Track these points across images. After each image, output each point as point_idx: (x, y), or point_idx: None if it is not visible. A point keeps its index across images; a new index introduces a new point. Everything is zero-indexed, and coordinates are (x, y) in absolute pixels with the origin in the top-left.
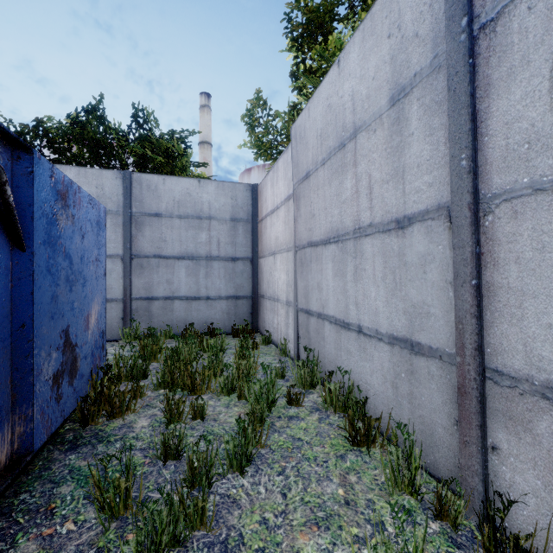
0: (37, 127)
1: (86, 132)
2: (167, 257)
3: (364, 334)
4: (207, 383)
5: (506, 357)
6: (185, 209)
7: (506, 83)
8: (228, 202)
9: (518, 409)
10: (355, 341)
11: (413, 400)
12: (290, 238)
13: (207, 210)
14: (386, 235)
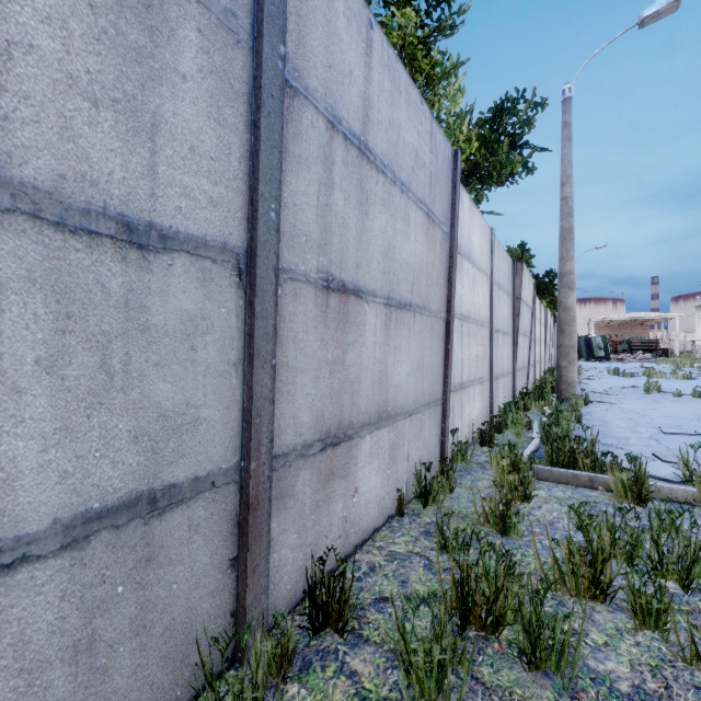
0: None
1: None
2: None
3: None
4: None
5: (283, 436)
6: None
7: (298, 166)
8: None
9: (288, 483)
10: None
11: (150, 616)
12: None
13: None
14: (80, 242)
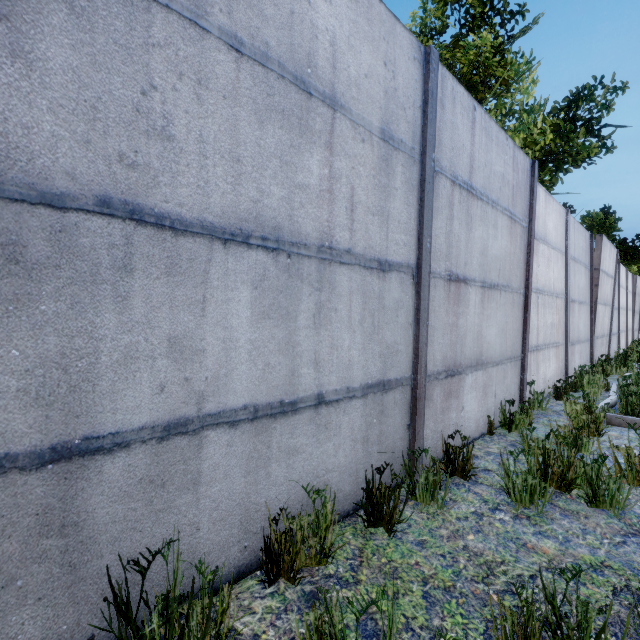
0: None
1: None
2: None
3: (328, 404)
4: None
5: (428, 365)
6: None
7: (437, 214)
8: None
9: (430, 392)
10: (310, 424)
11: (382, 438)
12: None
13: None
14: (369, 272)
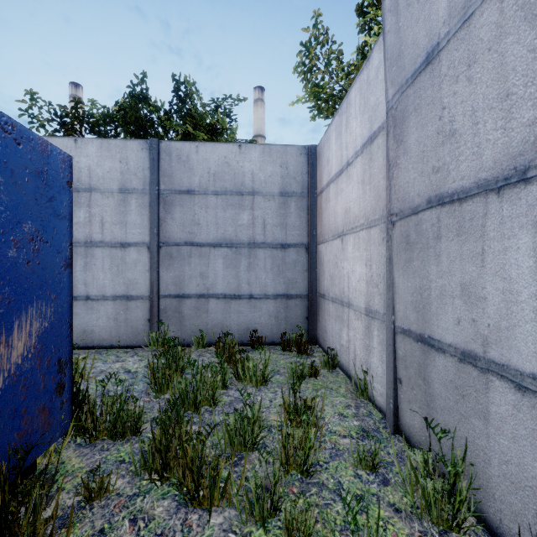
0: (76, 108)
1: (129, 115)
2: (200, 245)
3: None
4: (224, 484)
5: None
6: (222, 183)
7: None
8: (276, 171)
9: None
10: None
11: None
12: (375, 205)
13: (250, 183)
14: None
